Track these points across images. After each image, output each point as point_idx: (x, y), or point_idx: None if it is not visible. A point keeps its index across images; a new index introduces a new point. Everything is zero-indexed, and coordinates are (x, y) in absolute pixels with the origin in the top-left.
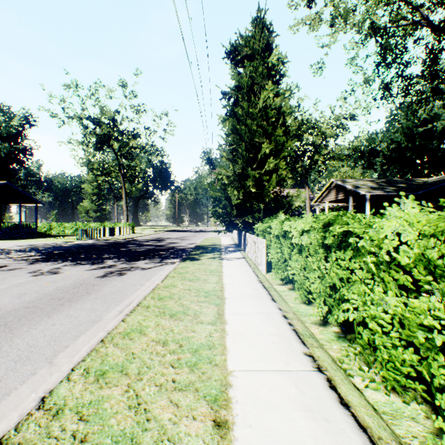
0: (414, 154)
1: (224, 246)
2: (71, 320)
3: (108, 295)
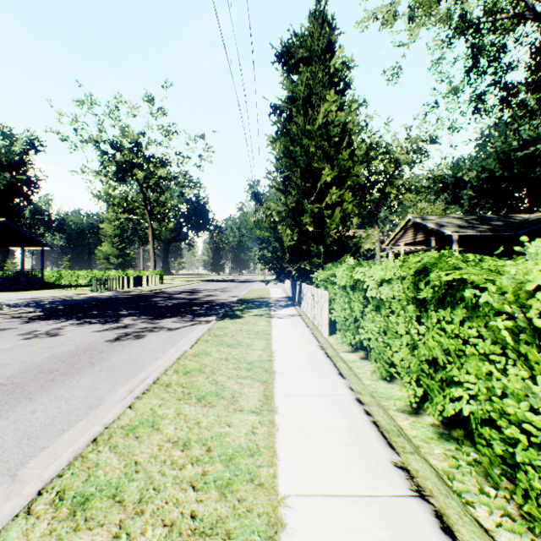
0: (511, 185)
1: (274, 300)
2: (59, 405)
3: (117, 366)
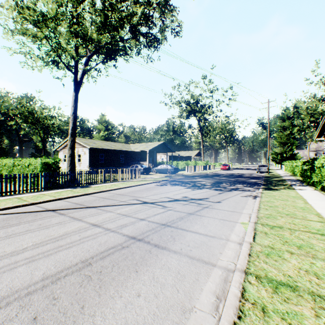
0: None
1: (275, 169)
2: None
3: None
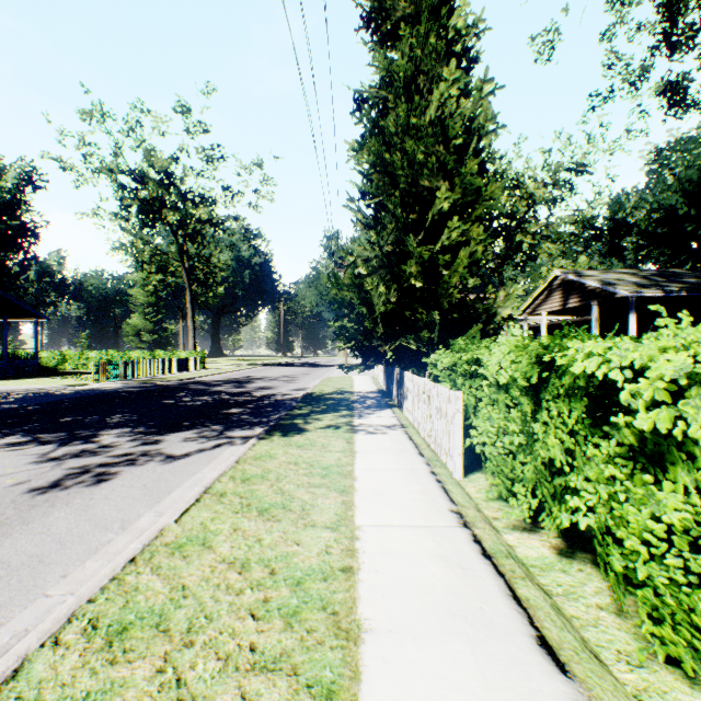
0: None
1: (360, 396)
2: None
3: None
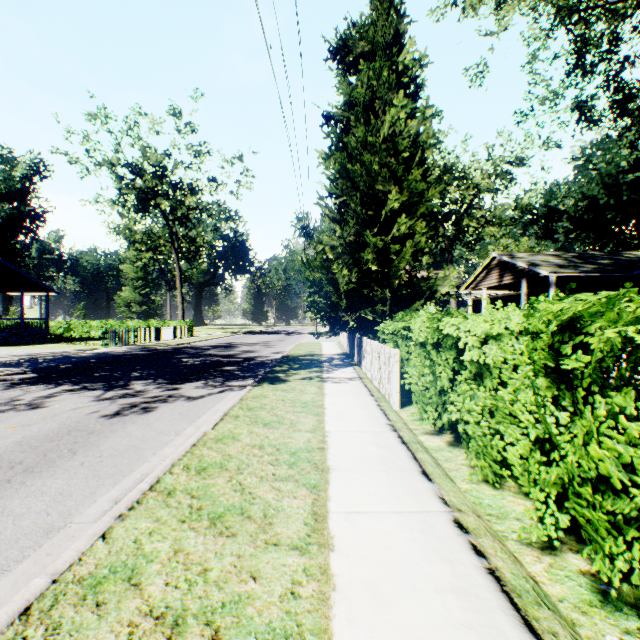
0: (619, 215)
1: (328, 357)
2: (1, 528)
3: (107, 456)
